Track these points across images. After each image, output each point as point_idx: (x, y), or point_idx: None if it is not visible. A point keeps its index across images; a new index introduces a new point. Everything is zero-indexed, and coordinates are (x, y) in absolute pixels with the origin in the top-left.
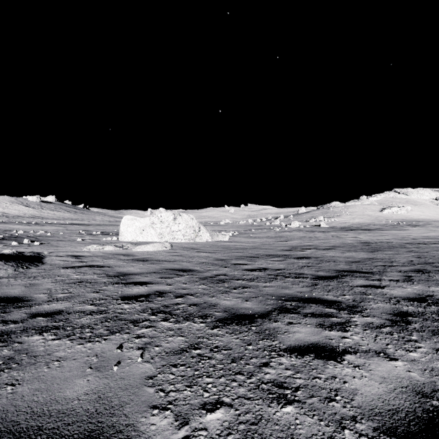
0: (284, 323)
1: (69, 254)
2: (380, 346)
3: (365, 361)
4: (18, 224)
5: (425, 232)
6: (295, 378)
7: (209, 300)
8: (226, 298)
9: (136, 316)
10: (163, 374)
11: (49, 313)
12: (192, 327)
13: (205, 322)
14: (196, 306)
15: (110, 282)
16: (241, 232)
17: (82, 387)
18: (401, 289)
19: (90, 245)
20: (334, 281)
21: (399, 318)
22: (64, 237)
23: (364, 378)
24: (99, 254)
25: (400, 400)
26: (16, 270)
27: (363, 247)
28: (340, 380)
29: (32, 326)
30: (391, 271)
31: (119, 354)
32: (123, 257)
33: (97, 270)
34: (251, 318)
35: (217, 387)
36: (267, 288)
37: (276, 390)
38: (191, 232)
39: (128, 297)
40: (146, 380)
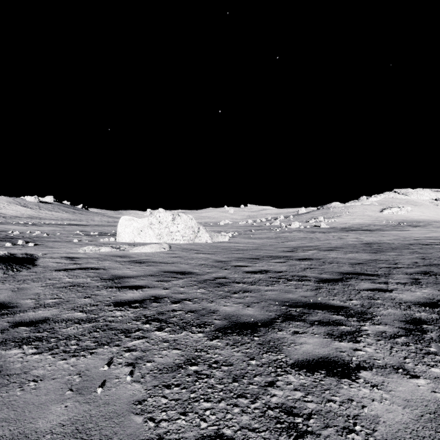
0: (289, 332)
1: (64, 256)
2: (397, 360)
3: (384, 379)
4: (14, 225)
5: (427, 233)
6: (306, 402)
7: (208, 305)
8: (226, 303)
9: (128, 325)
10: (154, 397)
11: (33, 321)
12: (189, 338)
13: (203, 332)
14: (194, 313)
15: (104, 286)
16: (241, 233)
17: (58, 415)
18: (410, 292)
19: (86, 247)
20: (339, 284)
21: (413, 326)
22: (61, 238)
23: (385, 401)
24: (94, 255)
25: (430, 431)
26: (5, 273)
27: (366, 248)
28: (358, 404)
29: (12, 337)
30: (397, 274)
31: (106, 372)
32: (119, 259)
33: (90, 273)
34: (253, 327)
35: (216, 415)
36: (269, 292)
37: (284, 418)
38: (190, 233)
39: (121, 303)
40: (134, 405)
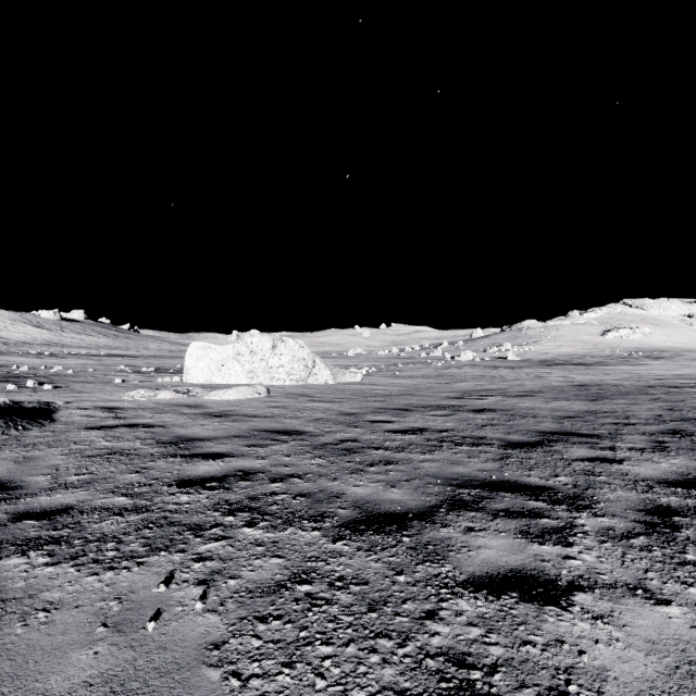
0: (459, 529)
1: (99, 406)
2: (634, 575)
3: (613, 607)
4: (22, 356)
5: (675, 369)
6: (488, 645)
7: (328, 485)
8: (358, 481)
9: (199, 517)
10: (240, 637)
11: (47, 511)
12: (297, 538)
13: (321, 529)
14: (306, 498)
15: (162, 453)
16: (381, 369)
17: (83, 668)
18: (651, 464)
19: (134, 391)
20: (537, 451)
21: (658, 519)
22: (95, 377)
23: (616, 643)
24: (148, 404)
25: (691, 694)
26: (4, 433)
27: (579, 392)
28: (572, 648)
29: (12, 537)
30: (629, 434)
31: (162, 596)
32: (187, 410)
33: (141, 433)
34: (401, 520)
35: (341, 667)
36: (426, 464)
37: (453, 672)
38: (300, 369)
39: (189, 481)
40: (207, 651)
